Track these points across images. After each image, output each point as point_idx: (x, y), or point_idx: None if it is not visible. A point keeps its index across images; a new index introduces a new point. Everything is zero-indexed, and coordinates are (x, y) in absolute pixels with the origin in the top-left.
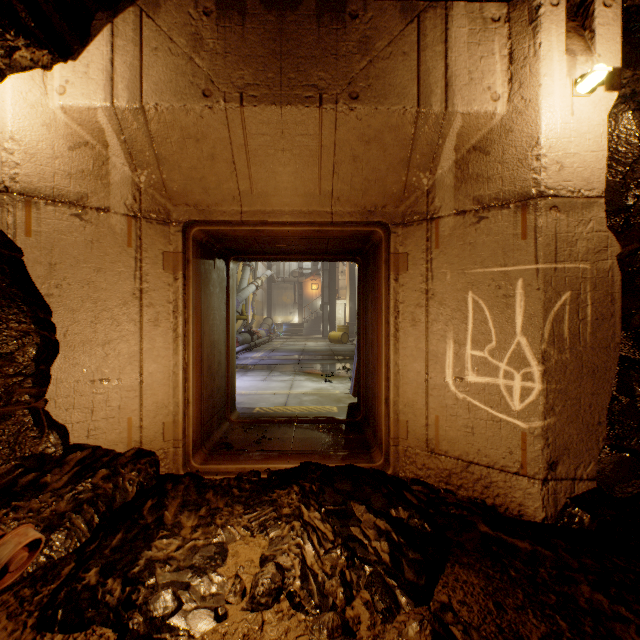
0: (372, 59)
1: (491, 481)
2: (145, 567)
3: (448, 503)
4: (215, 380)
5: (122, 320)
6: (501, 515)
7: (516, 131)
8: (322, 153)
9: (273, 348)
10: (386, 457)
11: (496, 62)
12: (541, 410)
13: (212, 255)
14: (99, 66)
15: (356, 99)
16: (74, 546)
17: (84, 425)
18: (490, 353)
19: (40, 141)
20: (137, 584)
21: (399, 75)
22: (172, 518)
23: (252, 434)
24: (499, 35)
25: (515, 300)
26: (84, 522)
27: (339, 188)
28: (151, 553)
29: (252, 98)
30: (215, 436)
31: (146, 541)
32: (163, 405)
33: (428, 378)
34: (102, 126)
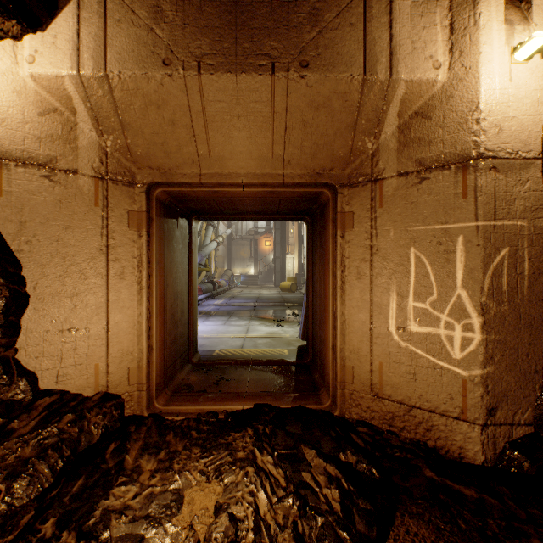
0: (321, 30)
1: (432, 424)
2: (100, 519)
3: (392, 444)
4: (178, 327)
5: (89, 274)
6: (442, 457)
7: (457, 97)
8: (274, 119)
9: (232, 296)
10: (333, 399)
11: (437, 32)
12: (481, 359)
13: (175, 214)
14: (66, 37)
15: (306, 67)
16: (36, 492)
17: (53, 372)
18: (431, 305)
19: (11, 107)
20: (91, 538)
21: (347, 45)
22: (132, 462)
23: (211, 375)
24: (440, 7)
25: (456, 255)
26: (48, 467)
27: (290, 152)
28: (108, 502)
29: (209, 66)
30: (178, 377)
31: (105, 488)
32: (128, 352)
33: (372, 327)
34: (69, 93)
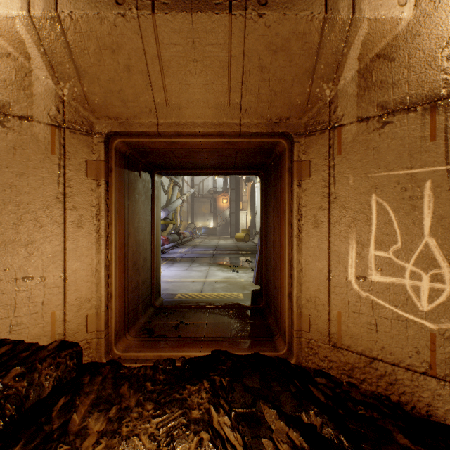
0: None
1: (396, 378)
2: None
3: (353, 398)
4: (140, 274)
5: (45, 222)
6: (408, 414)
7: (424, 34)
8: (231, 64)
9: (194, 245)
10: (289, 347)
11: None
12: None
13: (137, 168)
14: None
15: (265, 5)
16: None
17: (6, 321)
18: (395, 254)
19: None
20: None
21: None
22: (79, 422)
23: (172, 319)
24: None
25: (423, 202)
26: None
27: (247, 100)
28: None
29: (163, 5)
30: (140, 321)
31: None
32: (86, 300)
33: (330, 276)
34: (22, 37)
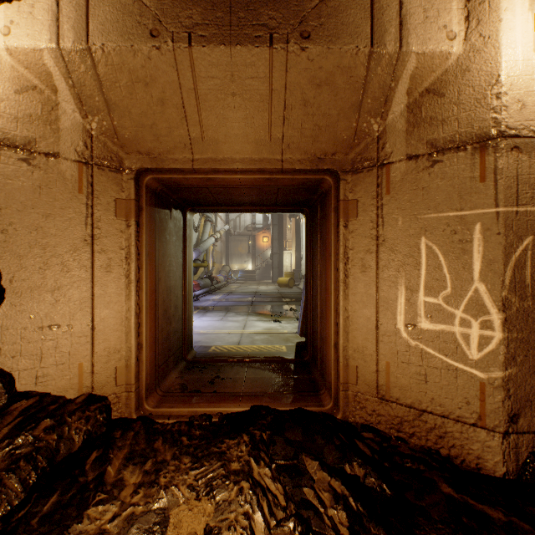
0: None
1: (446, 431)
2: None
3: (401, 452)
4: (171, 323)
5: (72, 266)
6: (458, 468)
7: (473, 70)
8: (272, 97)
9: (230, 291)
10: (335, 401)
11: None
12: (502, 360)
13: (168, 205)
14: (44, 6)
15: (307, 38)
16: (3, 511)
17: (32, 372)
18: (445, 300)
19: None
20: None
21: (352, 13)
22: (114, 474)
23: (206, 374)
24: None
25: (472, 245)
26: (18, 481)
27: (289, 135)
28: (81, 527)
29: (201, 38)
30: (171, 376)
31: (79, 508)
32: (115, 350)
33: (378, 324)
34: (49, 69)
